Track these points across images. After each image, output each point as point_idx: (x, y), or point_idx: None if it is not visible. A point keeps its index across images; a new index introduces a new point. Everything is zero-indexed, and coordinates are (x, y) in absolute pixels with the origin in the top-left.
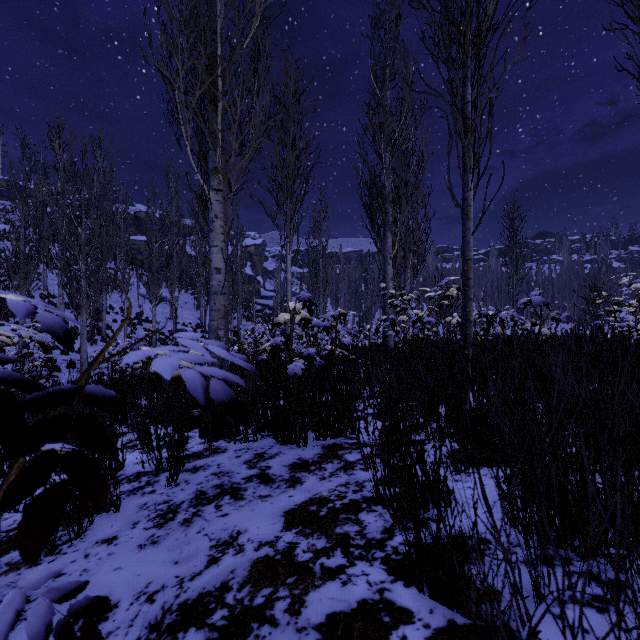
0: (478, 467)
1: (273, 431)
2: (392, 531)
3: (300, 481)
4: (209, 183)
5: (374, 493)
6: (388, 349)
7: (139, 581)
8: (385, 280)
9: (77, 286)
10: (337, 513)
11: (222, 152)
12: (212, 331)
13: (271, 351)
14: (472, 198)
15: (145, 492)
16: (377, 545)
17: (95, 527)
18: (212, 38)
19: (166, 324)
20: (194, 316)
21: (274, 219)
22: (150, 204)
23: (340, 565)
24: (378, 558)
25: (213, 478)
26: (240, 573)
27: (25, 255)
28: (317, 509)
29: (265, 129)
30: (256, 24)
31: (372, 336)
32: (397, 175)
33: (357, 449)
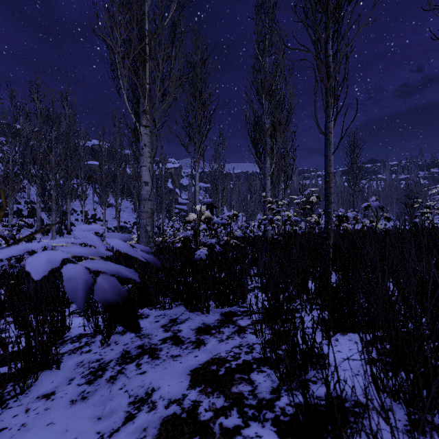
0: (368, 353)
1: (184, 301)
2: (279, 391)
3: (203, 343)
4: (140, 121)
5: (262, 355)
6: (267, 239)
7: (66, 437)
8: (265, 191)
9: (49, 195)
10: (233, 373)
11: (149, 99)
12: (142, 227)
13: (183, 241)
14: (332, 127)
15: (83, 351)
16: (267, 405)
17: (39, 383)
18: (142, 18)
19: (112, 222)
20: (132, 216)
21: (187, 148)
22: (101, 139)
23: (236, 425)
24: (269, 419)
25: (136, 339)
26: (151, 431)
27: (13, 174)
28: (217, 369)
29: (180, 84)
30: (173, 8)
31: (255, 230)
32: (273, 117)
33: (247, 316)
